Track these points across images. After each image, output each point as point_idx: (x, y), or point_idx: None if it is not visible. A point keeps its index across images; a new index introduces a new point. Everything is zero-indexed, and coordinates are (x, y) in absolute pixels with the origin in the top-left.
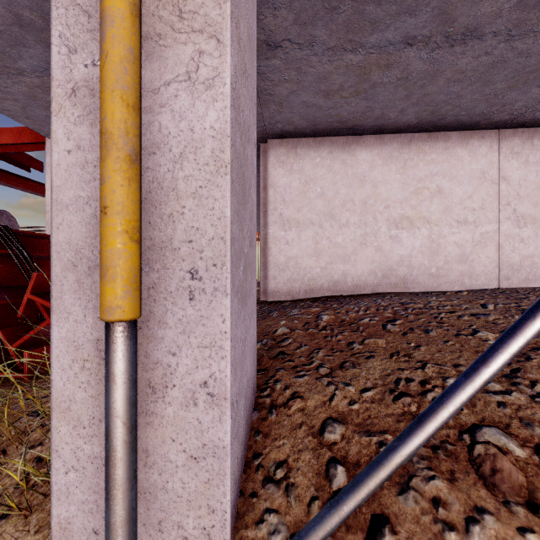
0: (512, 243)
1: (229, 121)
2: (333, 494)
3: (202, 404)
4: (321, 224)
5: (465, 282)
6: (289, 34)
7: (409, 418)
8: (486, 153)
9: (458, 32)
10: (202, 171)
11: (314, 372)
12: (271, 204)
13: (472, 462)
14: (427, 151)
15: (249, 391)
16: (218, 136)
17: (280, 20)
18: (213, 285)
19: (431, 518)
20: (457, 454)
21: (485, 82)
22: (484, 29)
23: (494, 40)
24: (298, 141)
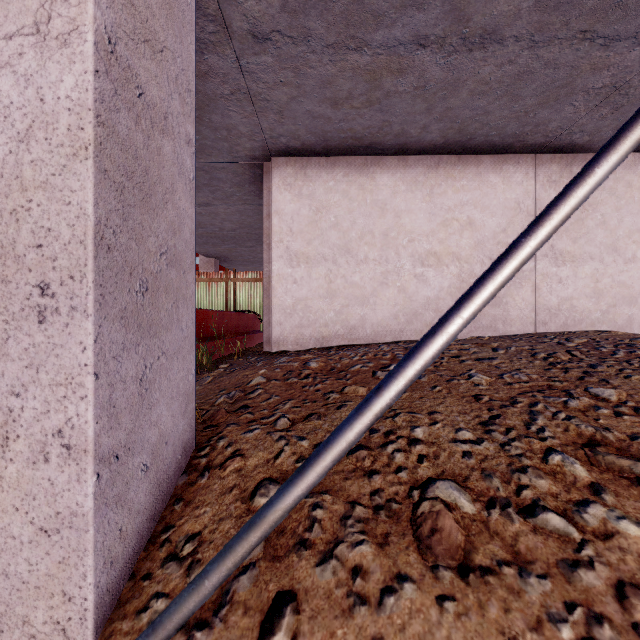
0: (550, 284)
1: (90, 90)
2: (242, 570)
3: (55, 460)
4: (336, 259)
5: (498, 328)
6: (278, 24)
7: (360, 474)
8: (521, 181)
9: (475, 34)
10: (55, 154)
11: (269, 426)
12: (275, 235)
13: (412, 522)
14: (456, 176)
15: (167, 449)
16: (77, 108)
17: (264, 5)
18: (70, 303)
19: (345, 591)
20: (401, 514)
21: (513, 96)
22: (504, 32)
23: (516, 45)
24: (308, 160)
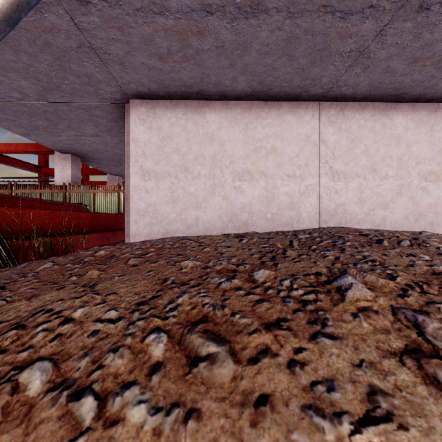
0: (329, 194)
1: None
2: None
3: None
4: (177, 175)
5: (293, 225)
6: None
7: None
8: (309, 121)
9: (246, 4)
10: None
11: None
12: (132, 157)
13: None
14: (264, 116)
15: None
16: None
17: None
18: None
19: None
20: None
21: (290, 56)
22: (267, 4)
23: (279, 15)
24: (156, 102)
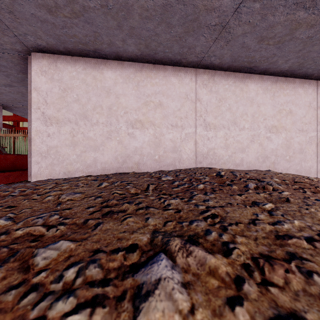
0: (203, 140)
1: None
2: None
3: None
4: (77, 122)
5: (176, 165)
6: None
7: None
8: (188, 83)
9: None
10: None
11: None
12: (34, 104)
13: None
14: (153, 76)
15: None
16: None
17: None
18: None
19: None
20: None
21: (168, 24)
22: None
23: None
24: (58, 57)
